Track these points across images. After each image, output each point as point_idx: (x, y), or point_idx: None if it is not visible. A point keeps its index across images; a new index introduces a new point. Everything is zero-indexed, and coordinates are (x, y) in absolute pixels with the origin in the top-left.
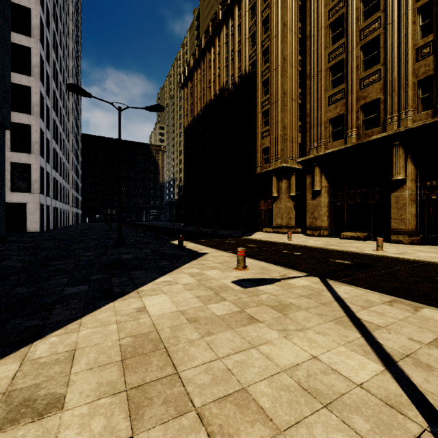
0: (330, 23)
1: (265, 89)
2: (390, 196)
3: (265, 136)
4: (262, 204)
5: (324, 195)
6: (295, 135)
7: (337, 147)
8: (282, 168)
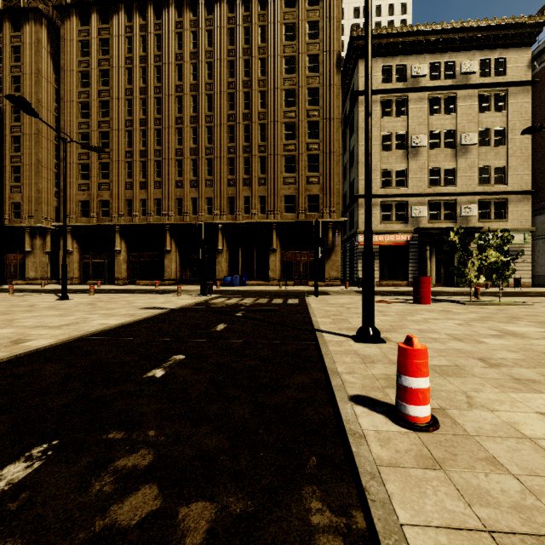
0: (80, 133)
1: (16, 145)
2: (115, 258)
3: (15, 191)
4: (11, 257)
5: (76, 254)
6: (52, 200)
7: (84, 223)
8: (37, 227)
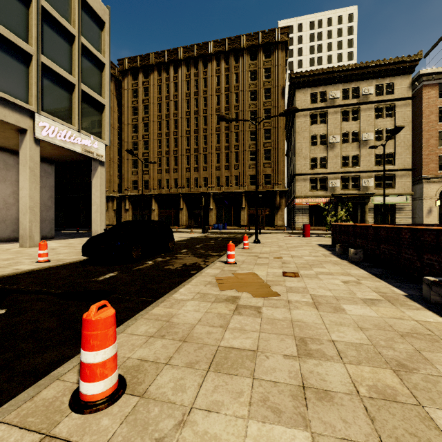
0: (133, 142)
1: None
2: (152, 213)
3: None
4: None
5: (130, 211)
6: (116, 180)
7: (135, 193)
8: (110, 196)
